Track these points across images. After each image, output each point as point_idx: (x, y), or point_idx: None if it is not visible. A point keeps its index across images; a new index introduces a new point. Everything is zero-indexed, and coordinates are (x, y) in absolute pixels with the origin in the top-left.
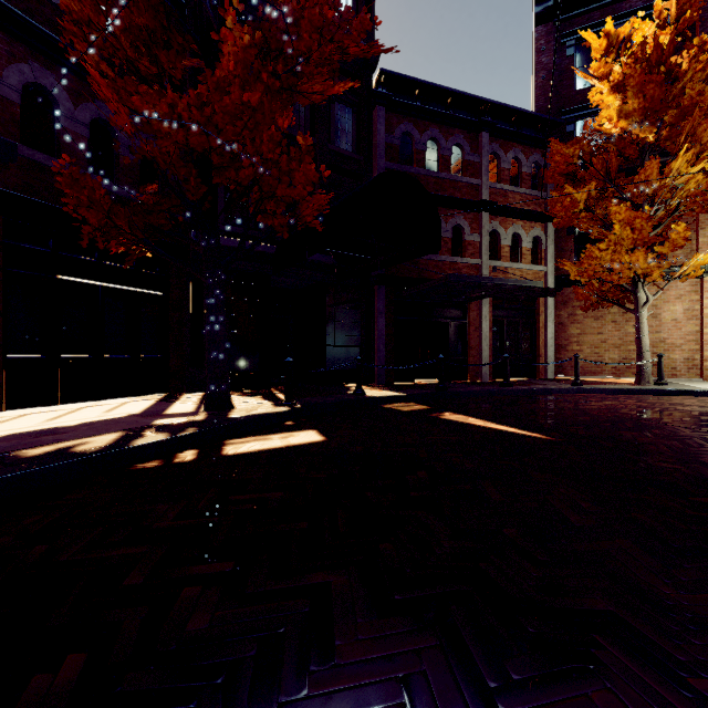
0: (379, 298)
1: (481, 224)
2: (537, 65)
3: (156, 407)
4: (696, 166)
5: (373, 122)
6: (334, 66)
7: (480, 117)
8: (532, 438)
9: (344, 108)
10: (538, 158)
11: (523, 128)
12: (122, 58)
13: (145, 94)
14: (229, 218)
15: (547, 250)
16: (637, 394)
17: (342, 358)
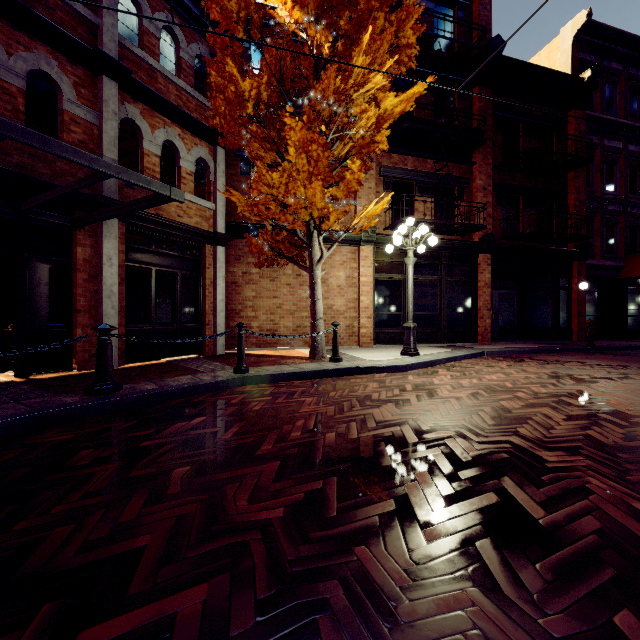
0: None
1: (101, 95)
2: None
3: None
4: (378, 69)
5: None
6: None
7: None
8: None
9: None
10: (204, 53)
11: None
12: None
13: None
14: None
15: (216, 182)
16: (315, 377)
17: None
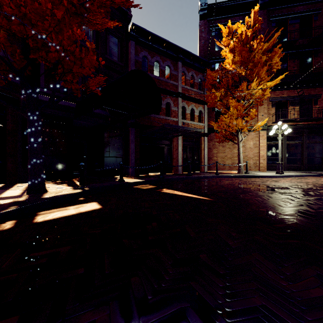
0: (132, 134)
1: (178, 102)
2: (200, 37)
3: None
4: (259, 86)
5: (129, 48)
6: (107, 9)
7: (178, 55)
8: (204, 200)
9: (114, 38)
10: (201, 77)
11: (195, 63)
12: None
13: None
14: (47, 85)
15: (204, 117)
16: (239, 177)
17: (113, 163)
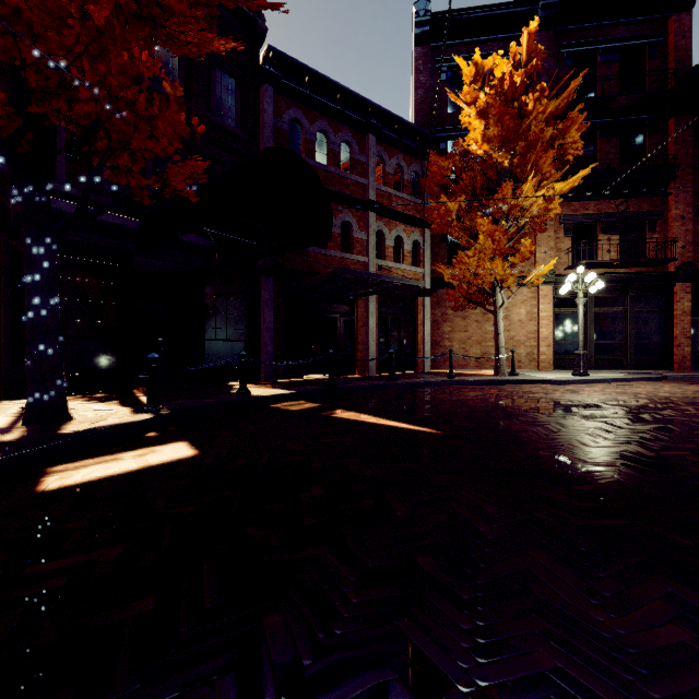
0: (267, 289)
1: (368, 223)
2: (416, 83)
3: None
4: (540, 191)
5: (260, 100)
6: (212, 12)
7: (367, 119)
8: (424, 433)
9: (227, 78)
10: (417, 168)
11: (405, 138)
12: None
13: None
14: (73, 178)
15: (424, 254)
16: (497, 384)
17: (224, 354)
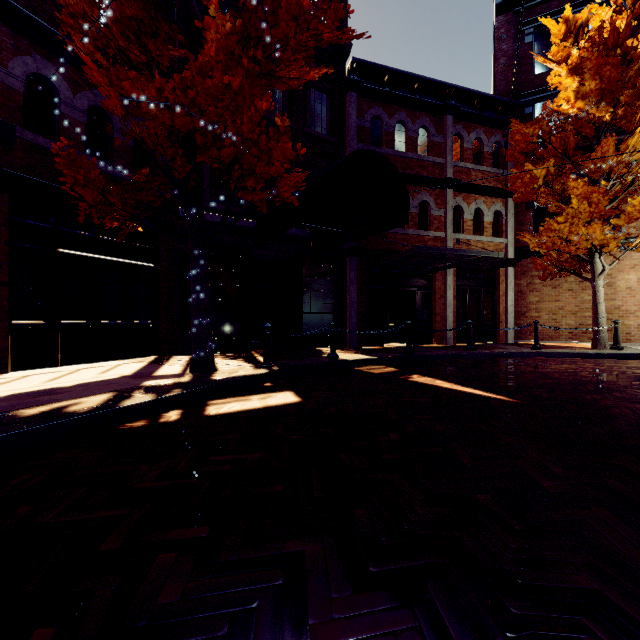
0: (351, 268)
1: (446, 199)
2: (497, 52)
3: (146, 369)
4: None
5: (345, 107)
6: (310, 53)
7: (445, 101)
8: (498, 400)
9: (319, 95)
10: (498, 138)
11: (485, 111)
12: (114, 47)
13: (136, 81)
14: (214, 196)
15: (507, 224)
16: (594, 358)
17: (317, 324)
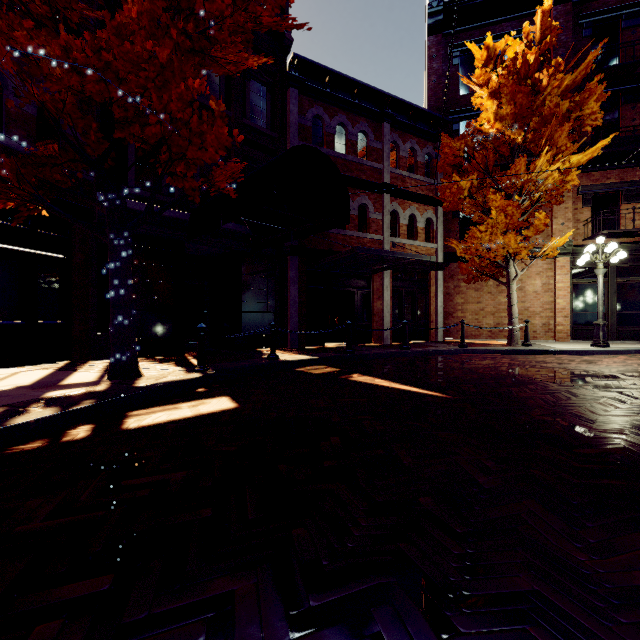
0: (293, 267)
1: (383, 204)
2: (429, 70)
3: (52, 377)
4: (554, 165)
5: (286, 102)
6: (248, 37)
7: (382, 109)
8: (433, 397)
9: (259, 86)
10: (430, 150)
11: (418, 123)
12: None
13: (36, 36)
14: (140, 182)
15: (437, 230)
16: (510, 353)
17: (257, 324)
